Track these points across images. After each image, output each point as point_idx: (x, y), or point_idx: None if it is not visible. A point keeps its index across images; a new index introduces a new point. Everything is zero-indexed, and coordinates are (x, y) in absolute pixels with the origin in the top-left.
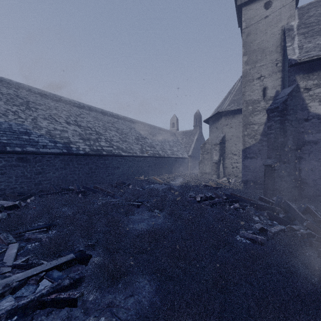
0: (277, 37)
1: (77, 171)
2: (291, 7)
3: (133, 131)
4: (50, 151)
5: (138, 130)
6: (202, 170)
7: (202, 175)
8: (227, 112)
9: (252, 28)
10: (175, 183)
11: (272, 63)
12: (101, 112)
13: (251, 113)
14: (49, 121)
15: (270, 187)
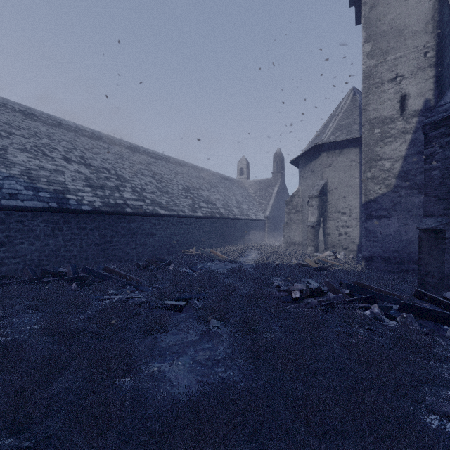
0: (427, 7)
1: (79, 240)
2: None
3: (180, 177)
4: (23, 204)
5: (188, 177)
6: (288, 238)
7: (288, 246)
8: (330, 144)
9: None
10: (246, 259)
11: (417, 53)
12: (129, 147)
13: (379, 140)
14: (32, 155)
15: (432, 272)
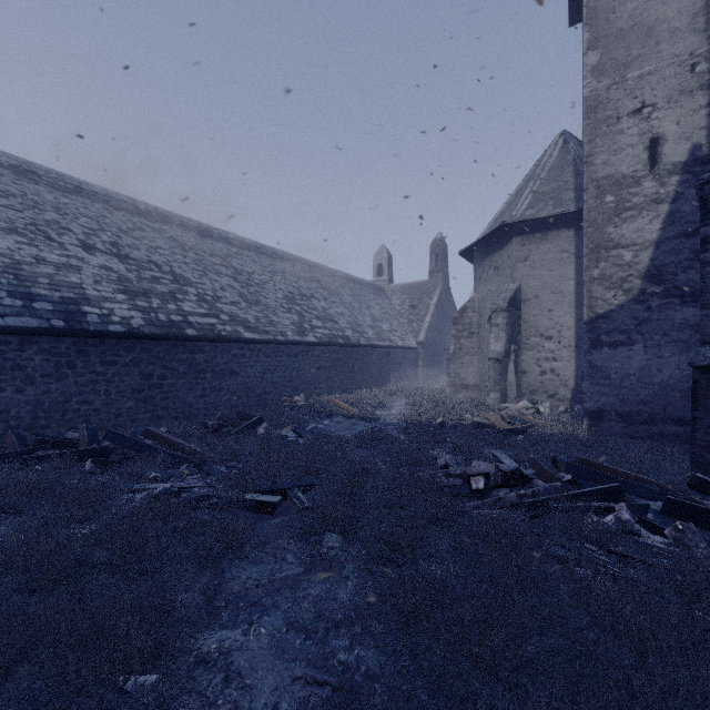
0: None
1: (104, 384)
2: None
3: (279, 278)
4: (3, 322)
5: (292, 278)
6: (456, 378)
7: (456, 391)
8: (526, 224)
9: None
10: (388, 414)
11: (679, 66)
12: (196, 228)
13: (613, 214)
14: (25, 239)
15: None
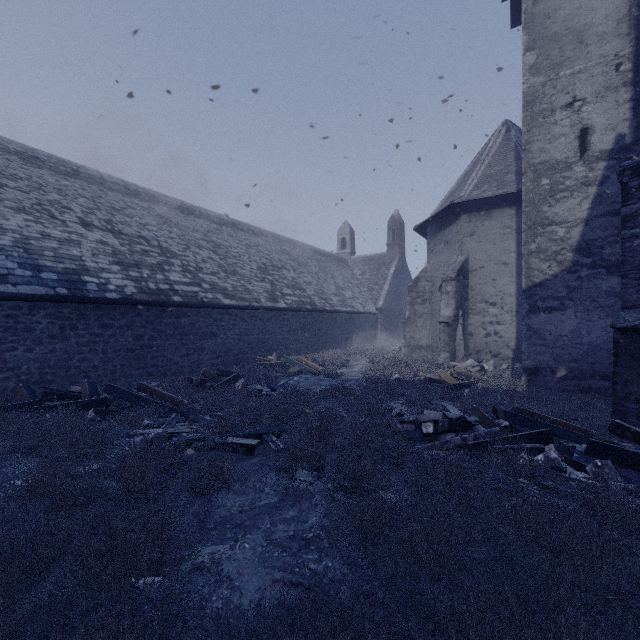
0: None
1: (101, 344)
2: None
3: (253, 251)
4: (15, 290)
5: (265, 251)
6: (411, 340)
7: (411, 351)
8: (473, 203)
9: None
10: (350, 371)
11: (606, 65)
12: (180, 207)
13: (548, 195)
14: (32, 217)
15: (636, 394)
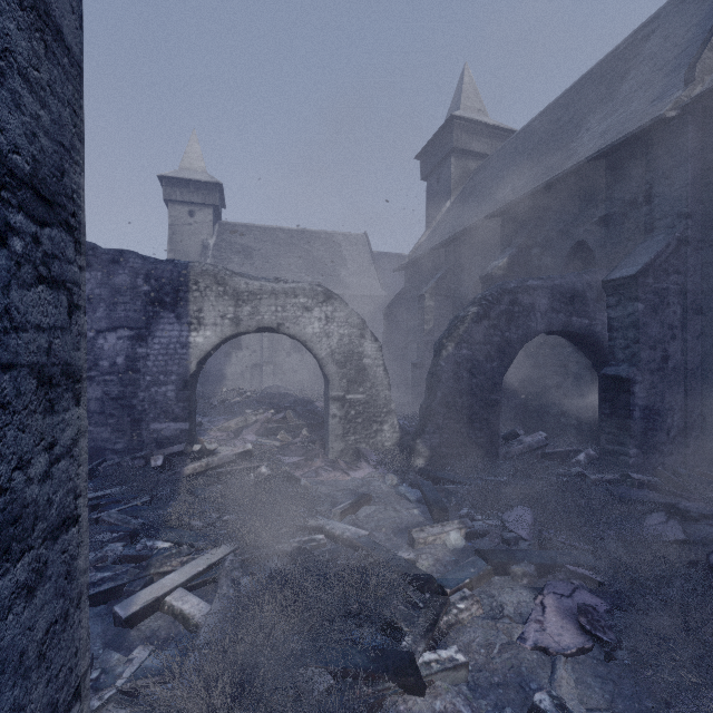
0: (199, 248)
1: None
2: (210, 226)
3: None
4: None
5: None
6: None
7: None
8: None
9: (177, 228)
10: None
11: None
12: None
13: None
14: None
15: None
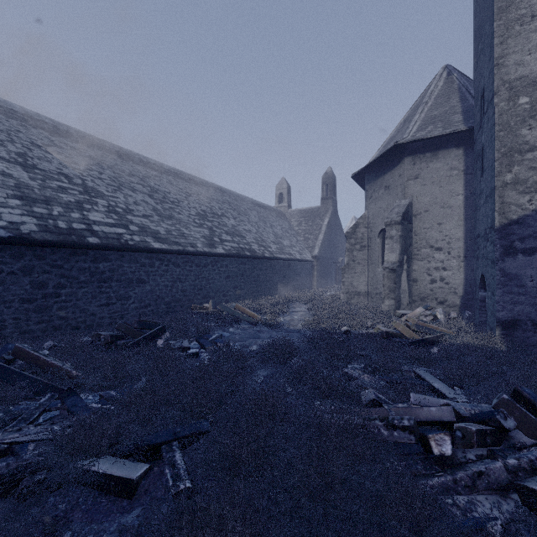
0: None
1: None
2: None
3: (193, 199)
4: None
5: (206, 199)
6: (350, 286)
7: (350, 298)
8: (417, 144)
9: None
10: (290, 319)
11: None
12: (118, 152)
13: (527, 115)
14: None
15: None
